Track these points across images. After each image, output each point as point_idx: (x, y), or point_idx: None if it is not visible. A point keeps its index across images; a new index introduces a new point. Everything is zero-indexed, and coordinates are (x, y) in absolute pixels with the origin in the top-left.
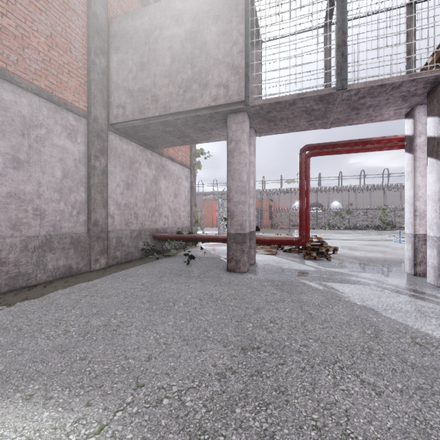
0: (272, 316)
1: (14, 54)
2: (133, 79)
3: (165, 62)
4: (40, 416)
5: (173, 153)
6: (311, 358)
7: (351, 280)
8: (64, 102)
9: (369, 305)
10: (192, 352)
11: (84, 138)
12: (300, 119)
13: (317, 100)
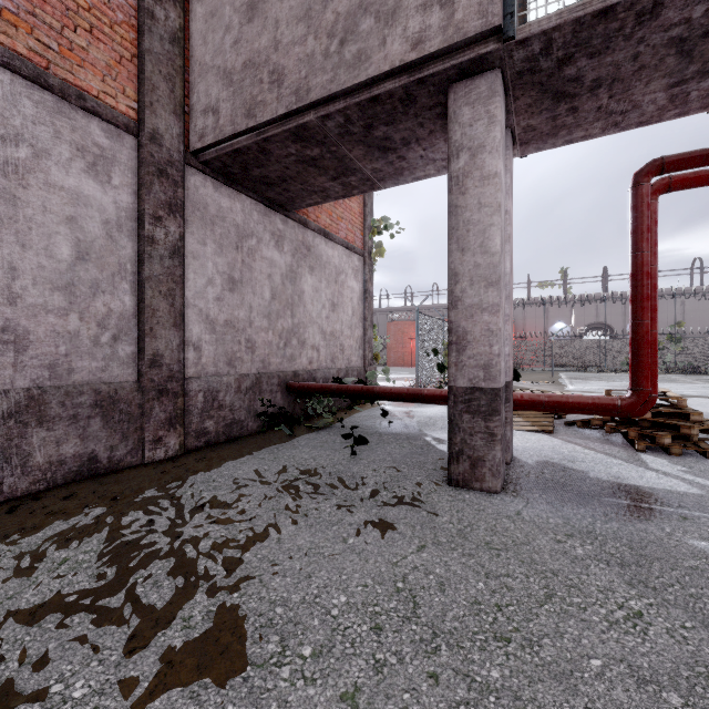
0: None
1: None
2: (232, 45)
3: None
4: None
5: (329, 224)
6: None
7: None
8: (77, 93)
9: None
10: None
11: (130, 177)
12: (650, 82)
13: None
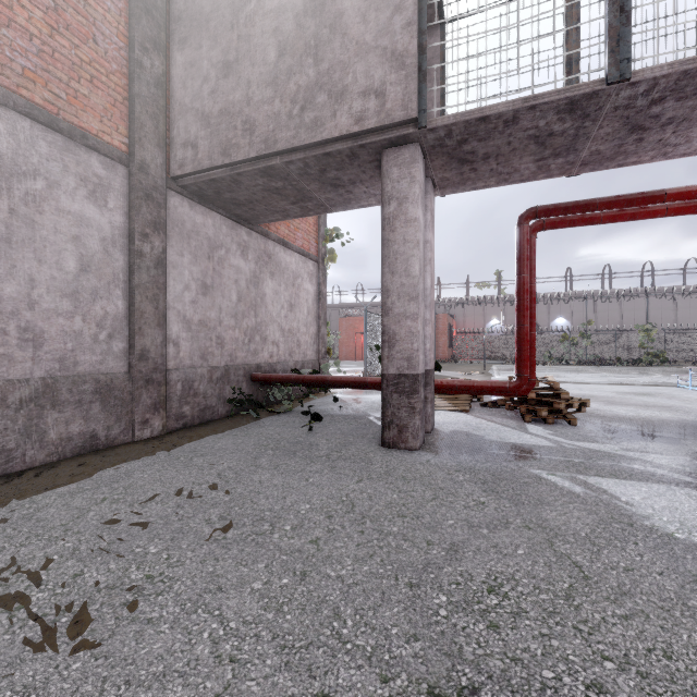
0: (490, 571)
1: None
2: (210, 94)
3: (267, 57)
4: None
5: (287, 234)
6: None
7: (636, 472)
8: (81, 133)
9: None
10: None
11: (122, 201)
12: (523, 157)
13: (562, 111)
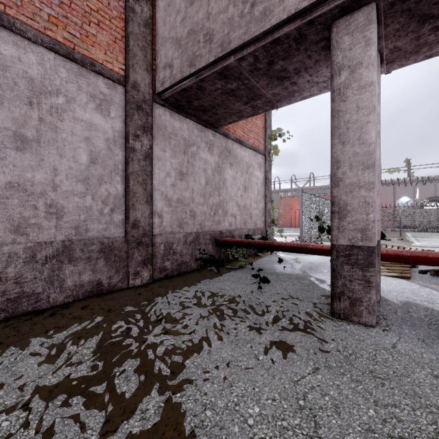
0: None
1: None
2: (181, 22)
3: None
4: None
5: (242, 135)
6: None
7: None
8: (90, 62)
9: None
10: None
11: (121, 111)
12: None
13: None
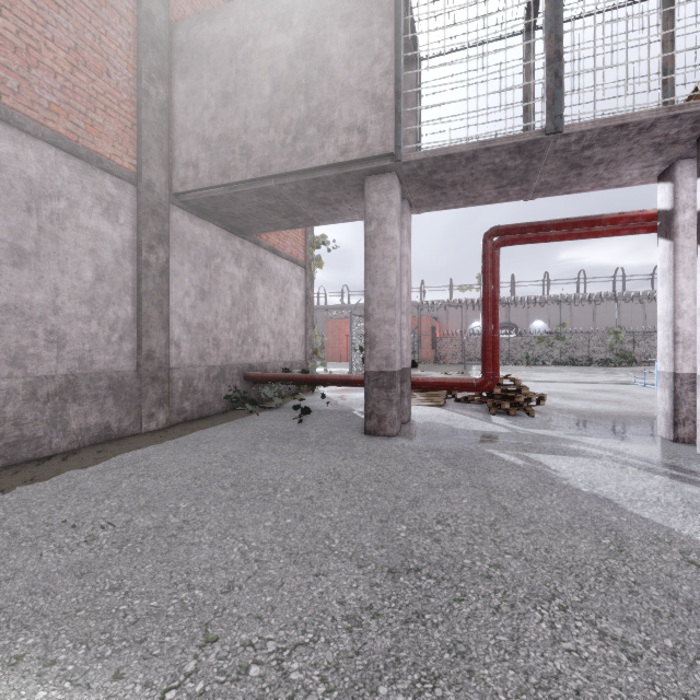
0: (440, 512)
1: (14, 77)
2: (210, 120)
3: (262, 91)
4: (31, 699)
5: (277, 242)
6: (509, 589)
7: (570, 450)
8: (97, 157)
9: (603, 493)
10: (303, 576)
11: (131, 216)
12: (485, 185)
13: (513, 152)
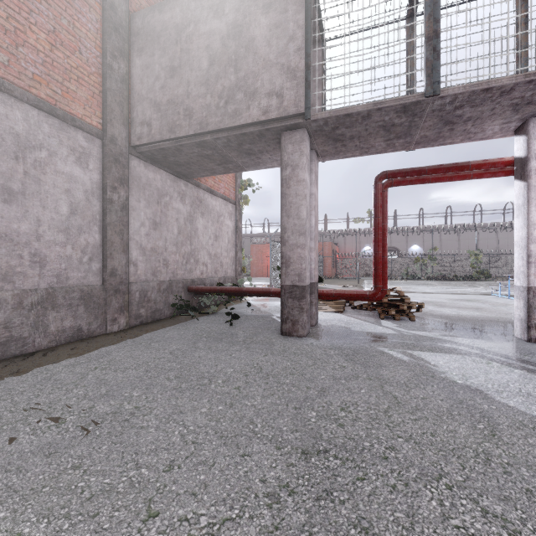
0: (343, 400)
1: (5, 53)
2: (160, 88)
3: (201, 65)
4: None
5: (213, 184)
6: (403, 469)
7: (445, 348)
8: (71, 117)
9: (475, 385)
10: (231, 457)
11: (99, 164)
12: (376, 138)
13: (399, 111)
